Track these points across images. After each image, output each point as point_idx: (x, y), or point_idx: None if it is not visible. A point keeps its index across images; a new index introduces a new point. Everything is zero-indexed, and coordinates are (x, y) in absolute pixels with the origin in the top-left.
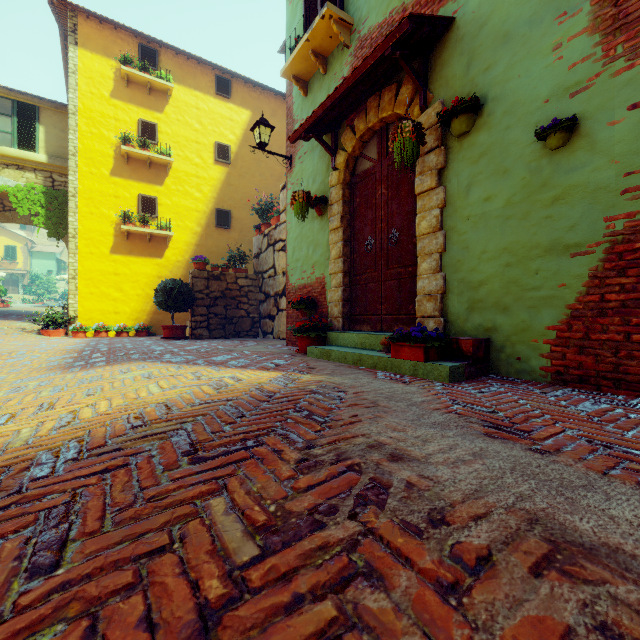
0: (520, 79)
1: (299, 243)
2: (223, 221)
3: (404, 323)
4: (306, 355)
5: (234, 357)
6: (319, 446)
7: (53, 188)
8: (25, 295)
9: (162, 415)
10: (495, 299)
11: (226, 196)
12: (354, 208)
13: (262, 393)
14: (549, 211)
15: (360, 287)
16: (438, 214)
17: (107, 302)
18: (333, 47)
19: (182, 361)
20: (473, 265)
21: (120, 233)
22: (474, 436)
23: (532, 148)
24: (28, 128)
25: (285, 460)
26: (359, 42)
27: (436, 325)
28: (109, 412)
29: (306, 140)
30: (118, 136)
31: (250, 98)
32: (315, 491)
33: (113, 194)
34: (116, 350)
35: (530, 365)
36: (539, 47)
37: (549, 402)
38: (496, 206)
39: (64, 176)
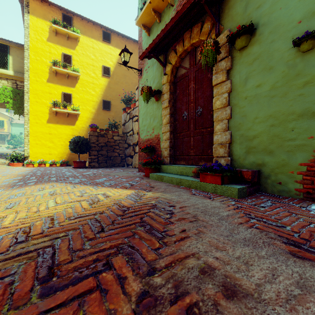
0: (281, 10)
1: (145, 116)
2: (106, 106)
3: (205, 160)
4: (149, 178)
5: (108, 179)
6: (158, 271)
7: (17, 89)
8: (8, 145)
9: (44, 229)
10: (264, 146)
11: (108, 93)
12: (176, 96)
13: (119, 208)
14: (301, 91)
15: (179, 140)
16: (227, 96)
17: (45, 148)
18: (164, 7)
19: (78, 182)
20: (249, 126)
21: (52, 112)
22: (284, 256)
23: (289, 52)
24: (3, 57)
25: (127, 294)
26: (179, 2)
27: (225, 162)
28: (9, 225)
29: (149, 58)
30: (51, 61)
31: (120, 43)
32: None
33: (48, 92)
34: (44, 175)
35: (288, 187)
36: None
37: (314, 216)
38: (264, 90)
39: (23, 82)
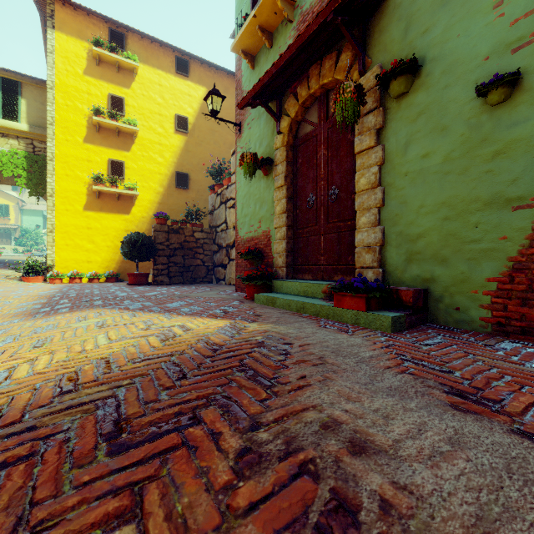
0: (459, 39)
1: (247, 200)
2: (182, 182)
3: (343, 273)
4: (253, 301)
5: (187, 303)
6: (264, 426)
7: (34, 153)
8: (16, 246)
9: (98, 375)
10: (433, 251)
11: (185, 161)
12: (297, 168)
13: (208, 346)
14: (489, 165)
15: (302, 239)
16: (377, 171)
17: (81, 252)
18: (278, 23)
19: (138, 308)
20: (411, 219)
21: (92, 192)
22: (440, 409)
23: (471, 105)
24: (12, 101)
25: (223, 451)
26: (301, 17)
27: (375, 275)
28: (45, 370)
29: (253, 107)
30: (90, 108)
31: (206, 77)
32: (259, 515)
33: (86, 159)
34: (83, 296)
35: (469, 315)
36: (479, 6)
37: (500, 358)
38: (434, 162)
39: (43, 143)
